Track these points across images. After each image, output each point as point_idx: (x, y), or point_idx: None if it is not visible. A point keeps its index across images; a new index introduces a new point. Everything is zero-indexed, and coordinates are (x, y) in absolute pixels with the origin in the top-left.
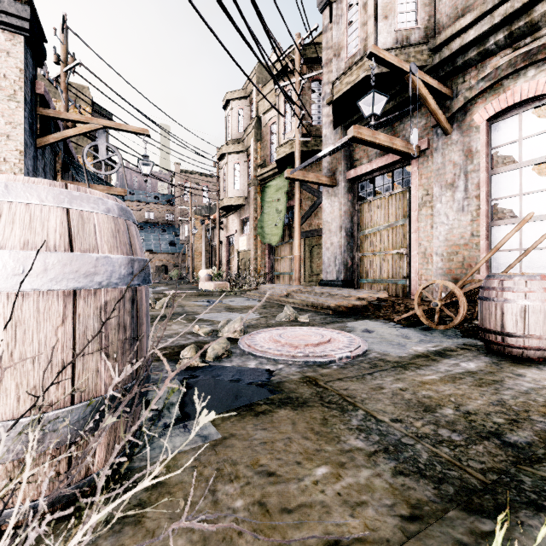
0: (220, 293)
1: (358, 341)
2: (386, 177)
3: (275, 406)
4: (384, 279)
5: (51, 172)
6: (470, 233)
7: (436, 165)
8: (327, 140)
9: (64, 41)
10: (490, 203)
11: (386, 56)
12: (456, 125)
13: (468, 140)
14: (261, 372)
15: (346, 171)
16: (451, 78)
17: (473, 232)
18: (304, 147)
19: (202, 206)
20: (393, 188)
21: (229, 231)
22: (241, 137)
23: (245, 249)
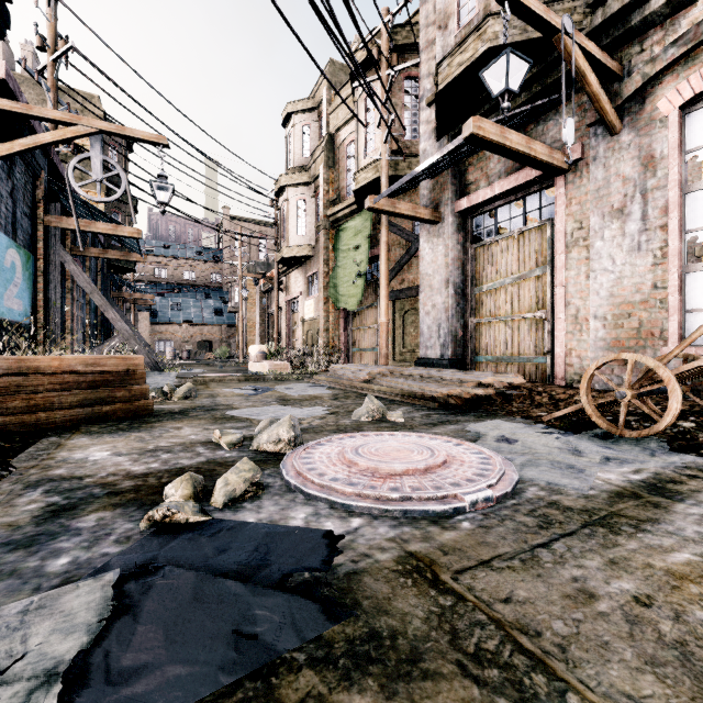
0: (275, 377)
1: (499, 463)
2: (515, 207)
3: (337, 676)
4: (511, 356)
5: (27, 201)
6: (651, 284)
7: (594, 184)
8: (426, 157)
9: (51, 17)
10: (685, 237)
11: (527, 0)
12: (628, 120)
13: (648, 141)
14: (314, 540)
15: (455, 200)
16: (620, 47)
17: (657, 282)
18: (393, 170)
19: (257, 263)
20: (526, 223)
21: (292, 293)
22: (306, 164)
23: (312, 317)
